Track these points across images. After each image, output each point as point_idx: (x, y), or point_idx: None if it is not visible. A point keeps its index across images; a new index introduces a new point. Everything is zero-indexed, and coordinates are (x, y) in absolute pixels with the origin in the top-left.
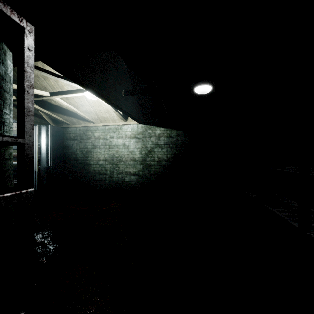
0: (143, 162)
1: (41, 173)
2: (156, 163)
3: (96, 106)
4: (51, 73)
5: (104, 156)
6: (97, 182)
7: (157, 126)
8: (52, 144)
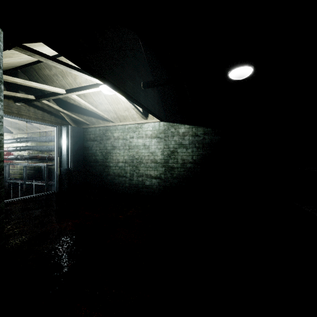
0: (165, 164)
1: (62, 175)
2: (179, 165)
3: (115, 104)
4: (58, 61)
5: (124, 157)
6: (117, 185)
7: (181, 123)
8: (72, 146)
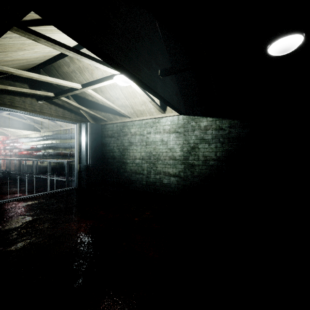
0: (184, 161)
1: (81, 171)
2: (201, 163)
3: (131, 98)
4: (67, 47)
5: (141, 154)
6: (134, 183)
7: (202, 116)
8: (91, 142)
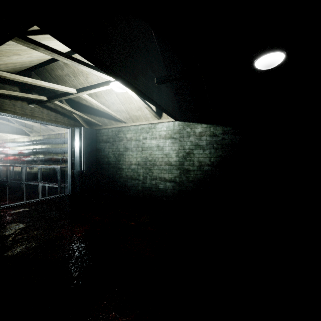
0: (180, 167)
1: (75, 177)
2: (196, 168)
3: (127, 103)
4: (65, 55)
5: (137, 159)
6: (129, 188)
7: (197, 122)
8: (85, 147)
